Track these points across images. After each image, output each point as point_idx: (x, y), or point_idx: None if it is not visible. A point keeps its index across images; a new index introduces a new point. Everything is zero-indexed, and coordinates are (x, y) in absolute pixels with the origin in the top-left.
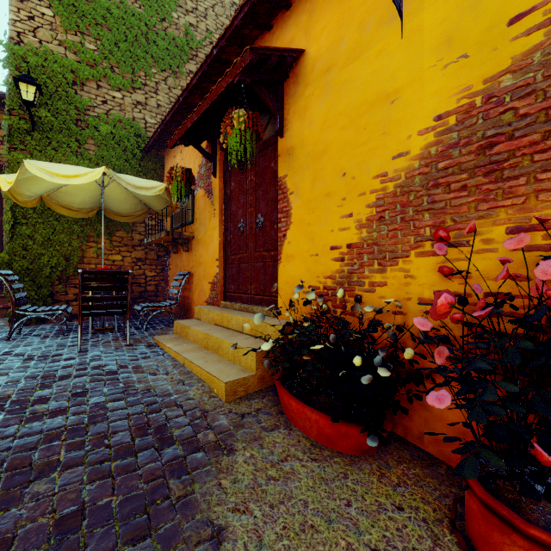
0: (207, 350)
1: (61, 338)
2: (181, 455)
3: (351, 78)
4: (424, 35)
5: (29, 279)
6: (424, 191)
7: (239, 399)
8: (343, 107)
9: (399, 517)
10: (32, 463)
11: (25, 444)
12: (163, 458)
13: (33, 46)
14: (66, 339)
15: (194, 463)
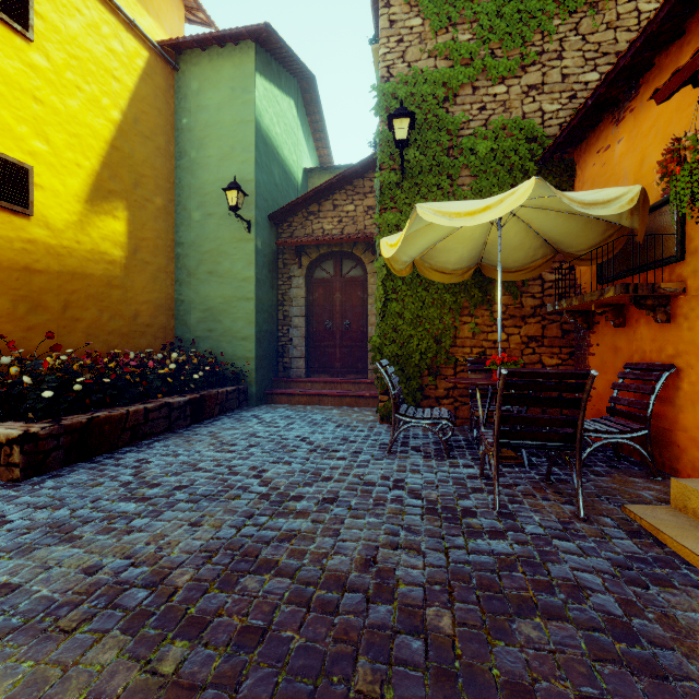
0: None
1: (449, 464)
2: None
3: None
4: None
5: (398, 367)
6: None
7: None
8: None
9: None
10: None
11: None
12: None
13: (401, 75)
14: (458, 468)
15: None
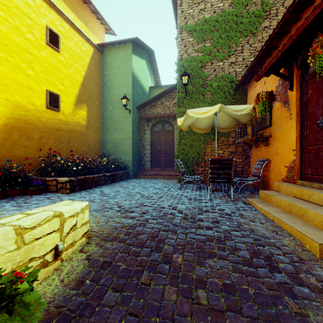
0: (291, 214)
1: (199, 191)
2: (289, 282)
3: None
4: None
5: (184, 163)
6: None
7: None
8: None
9: None
10: (204, 249)
11: (199, 239)
12: (275, 278)
13: (185, 58)
14: (201, 192)
15: (302, 294)
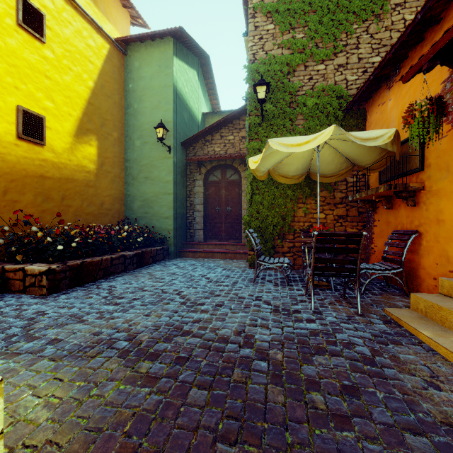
0: None
1: (288, 289)
2: None
3: None
4: None
5: (260, 234)
6: None
7: None
8: None
9: None
10: None
11: None
12: None
13: (262, 59)
14: (293, 291)
15: None
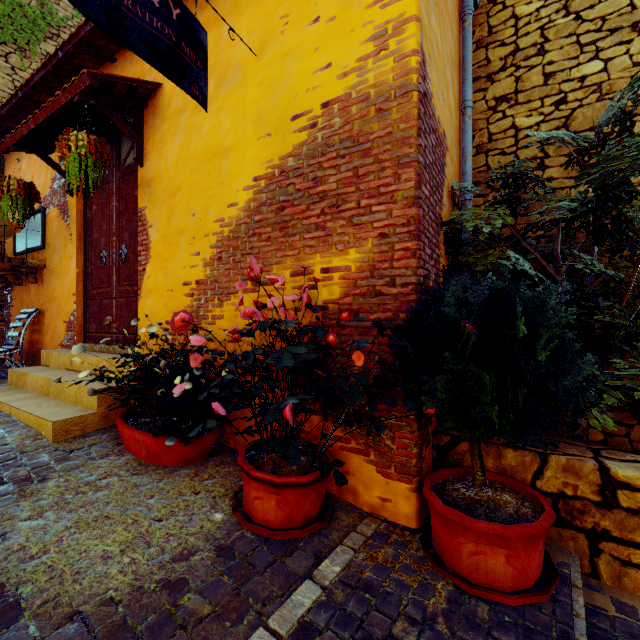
0: (48, 397)
1: None
2: None
3: (199, 126)
4: (247, 108)
5: None
6: (247, 238)
7: (73, 439)
8: (193, 151)
9: (194, 499)
10: None
11: None
12: None
13: None
14: None
15: None
